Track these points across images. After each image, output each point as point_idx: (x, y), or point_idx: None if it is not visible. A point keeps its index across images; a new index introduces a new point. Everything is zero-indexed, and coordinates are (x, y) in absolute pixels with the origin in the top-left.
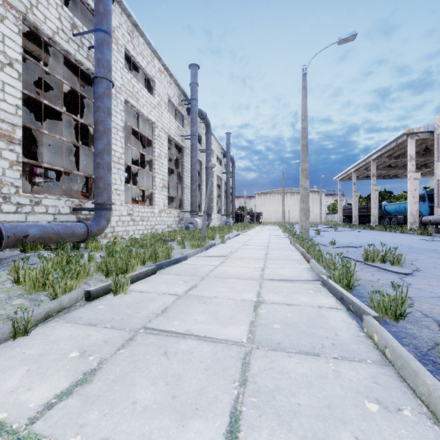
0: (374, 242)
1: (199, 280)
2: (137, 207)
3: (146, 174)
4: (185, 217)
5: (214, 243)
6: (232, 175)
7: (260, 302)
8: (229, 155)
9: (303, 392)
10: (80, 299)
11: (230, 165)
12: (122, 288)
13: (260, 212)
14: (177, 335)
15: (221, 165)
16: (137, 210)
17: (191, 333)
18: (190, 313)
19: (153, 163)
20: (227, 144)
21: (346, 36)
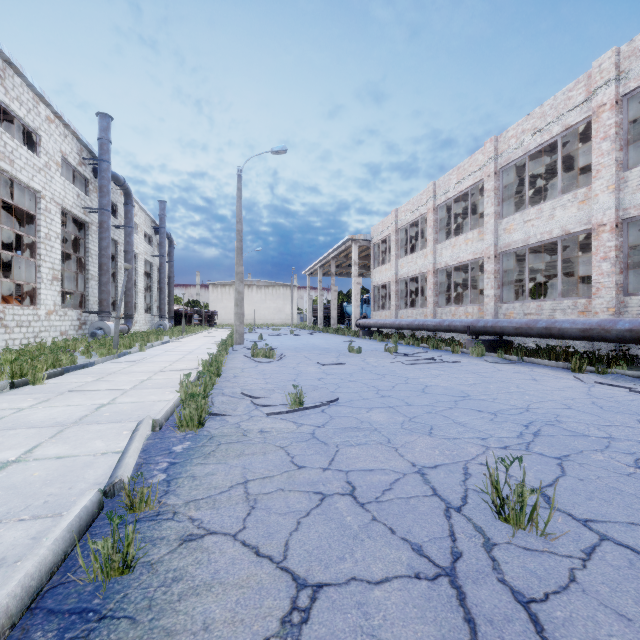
0: (299, 344)
1: (107, 375)
2: (12, 309)
3: (24, 259)
4: (91, 320)
5: (129, 351)
6: (170, 259)
7: (148, 379)
8: (165, 231)
9: (146, 393)
10: (6, 388)
11: (167, 244)
12: (39, 381)
13: (214, 310)
14: (90, 391)
15: (152, 244)
16: (11, 312)
17: (99, 389)
18: (98, 385)
19: (37, 247)
20: (160, 216)
21: (278, 150)
